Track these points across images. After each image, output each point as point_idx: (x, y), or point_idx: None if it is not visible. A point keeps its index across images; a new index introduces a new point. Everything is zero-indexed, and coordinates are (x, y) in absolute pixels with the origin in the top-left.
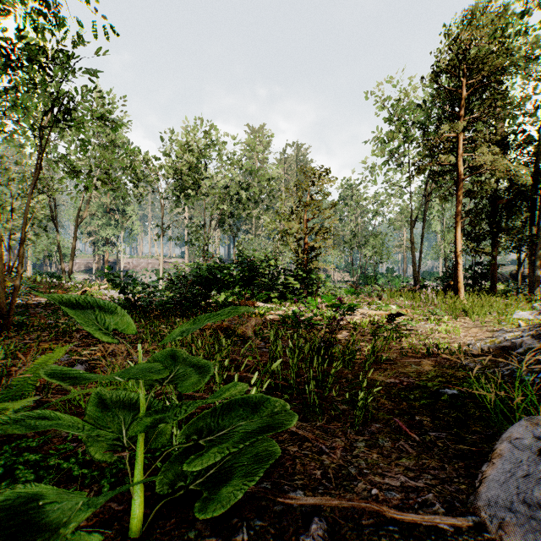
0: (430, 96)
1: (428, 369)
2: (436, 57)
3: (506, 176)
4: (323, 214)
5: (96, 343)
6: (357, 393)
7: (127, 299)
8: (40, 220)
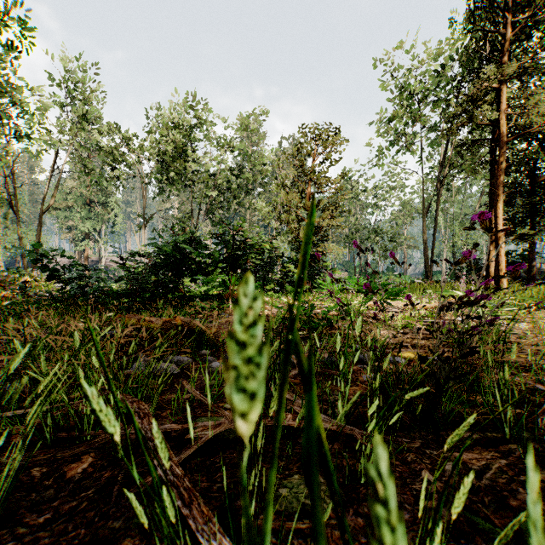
0: (451, 59)
1: None
2: None
3: None
4: (330, 188)
5: None
6: None
7: (62, 289)
8: None
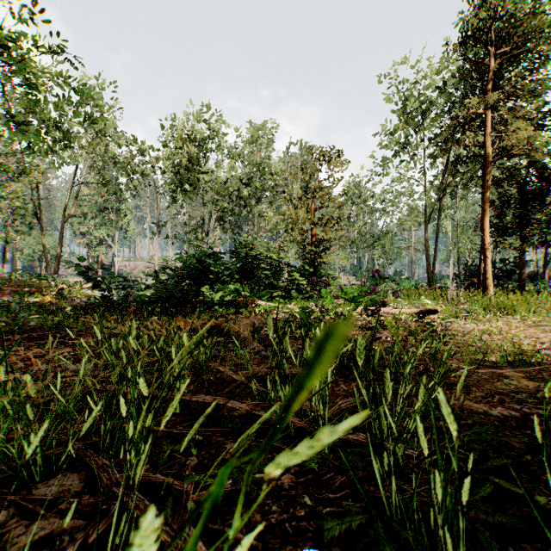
0: (449, 77)
1: (533, 386)
2: (463, 20)
3: (545, 155)
4: (332, 203)
5: (37, 347)
6: (488, 460)
7: (102, 296)
8: (23, 215)
